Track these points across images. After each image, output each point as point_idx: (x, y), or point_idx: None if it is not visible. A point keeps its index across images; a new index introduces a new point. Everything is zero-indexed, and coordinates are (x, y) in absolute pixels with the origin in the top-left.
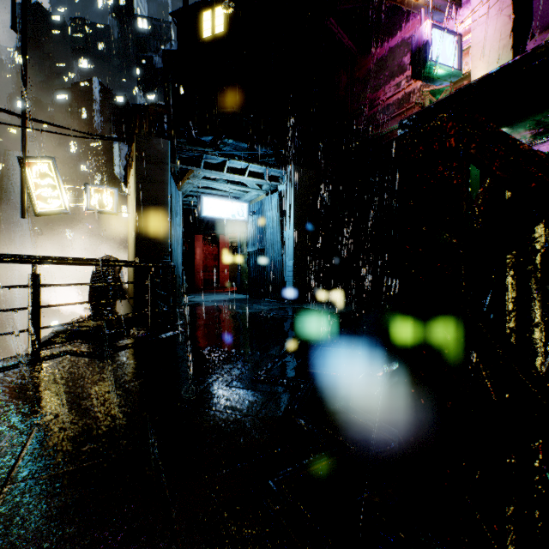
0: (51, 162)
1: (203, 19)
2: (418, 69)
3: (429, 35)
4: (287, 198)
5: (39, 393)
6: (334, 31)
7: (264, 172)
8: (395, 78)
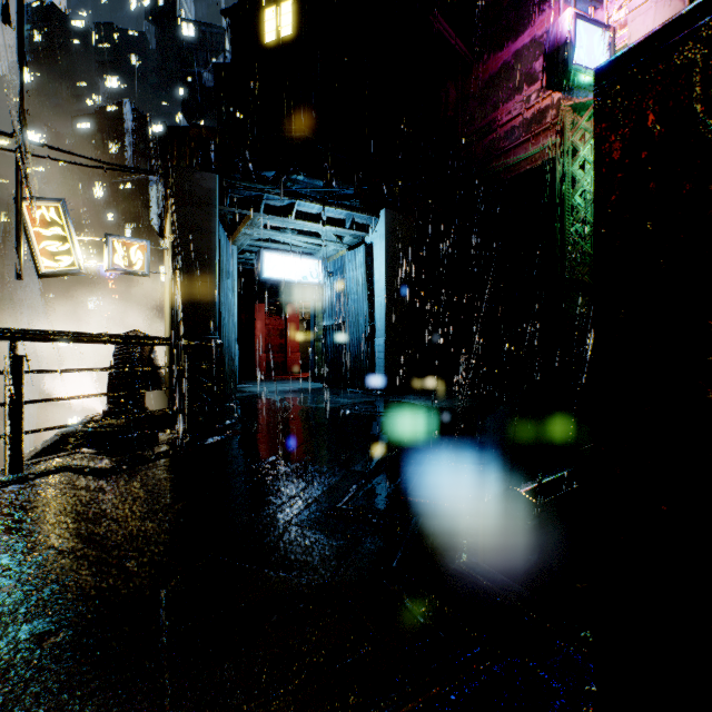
0: (59, 205)
1: (265, 18)
2: (555, 76)
3: (571, 29)
4: (377, 253)
5: (4, 535)
6: (440, 29)
7: (346, 219)
8: (523, 91)
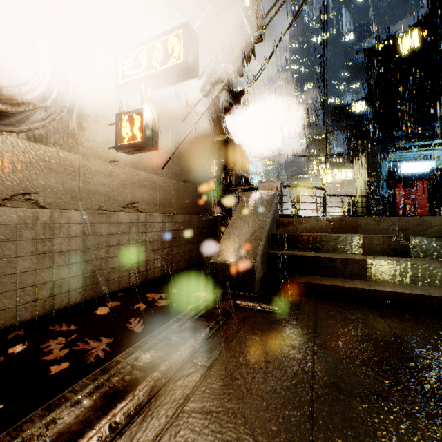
0: (327, 164)
1: (402, 44)
2: None
3: None
4: None
5: None
6: None
7: None
8: None
